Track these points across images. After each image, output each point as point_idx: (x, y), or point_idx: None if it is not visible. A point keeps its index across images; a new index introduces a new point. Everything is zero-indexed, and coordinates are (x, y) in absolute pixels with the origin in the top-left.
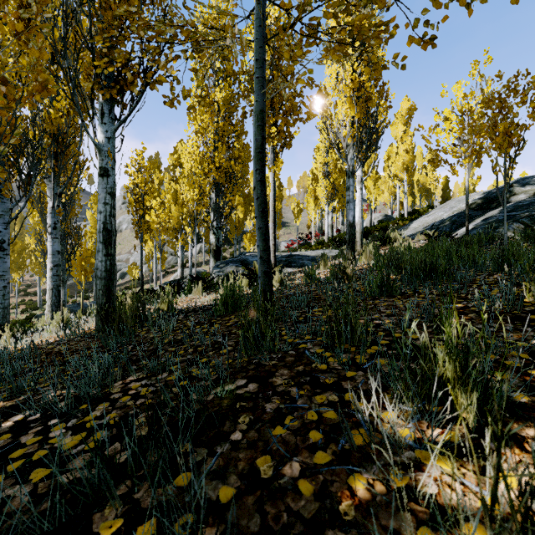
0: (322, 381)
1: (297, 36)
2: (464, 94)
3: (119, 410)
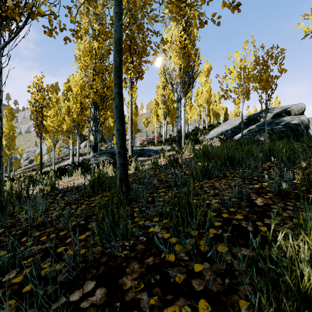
0: (172, 281)
1: None
2: (240, 58)
3: None
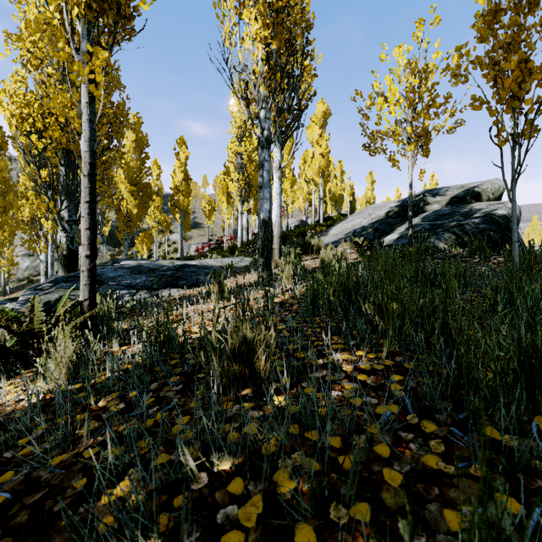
0: None
1: None
2: (408, 60)
3: None
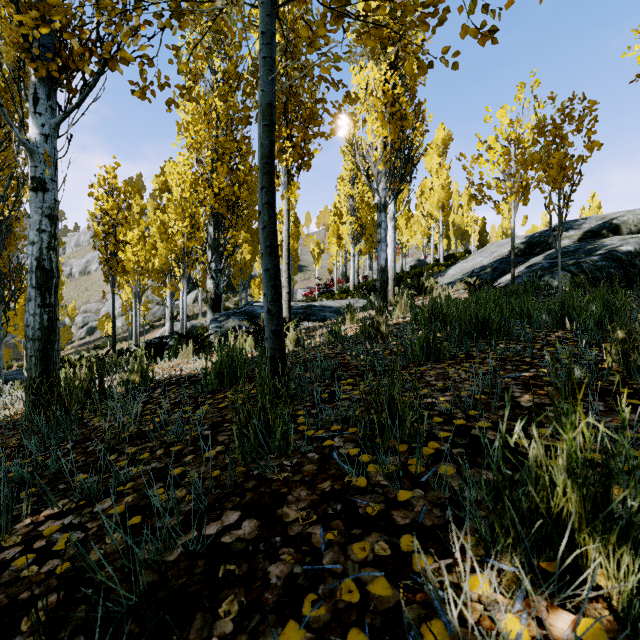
0: (361, 512)
1: (318, 13)
2: (510, 120)
3: (1, 591)
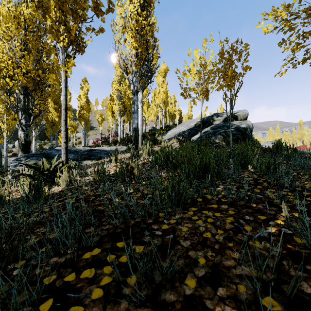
0: None
1: None
2: (200, 56)
3: None
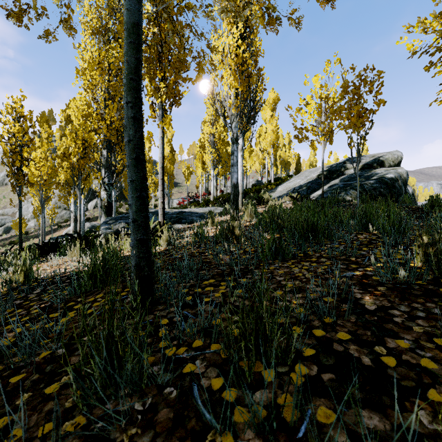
0: None
1: None
2: (321, 85)
3: None
